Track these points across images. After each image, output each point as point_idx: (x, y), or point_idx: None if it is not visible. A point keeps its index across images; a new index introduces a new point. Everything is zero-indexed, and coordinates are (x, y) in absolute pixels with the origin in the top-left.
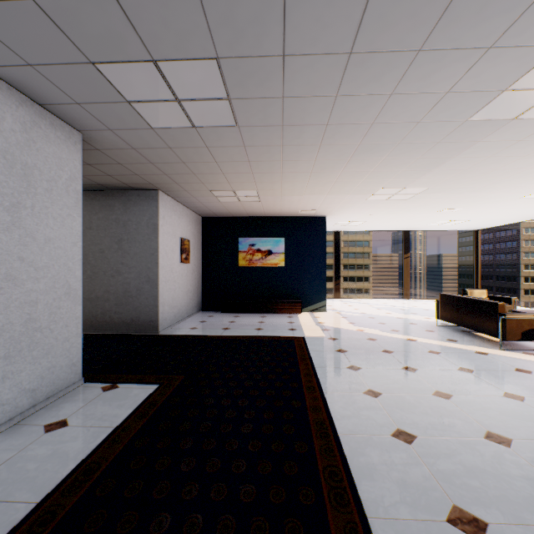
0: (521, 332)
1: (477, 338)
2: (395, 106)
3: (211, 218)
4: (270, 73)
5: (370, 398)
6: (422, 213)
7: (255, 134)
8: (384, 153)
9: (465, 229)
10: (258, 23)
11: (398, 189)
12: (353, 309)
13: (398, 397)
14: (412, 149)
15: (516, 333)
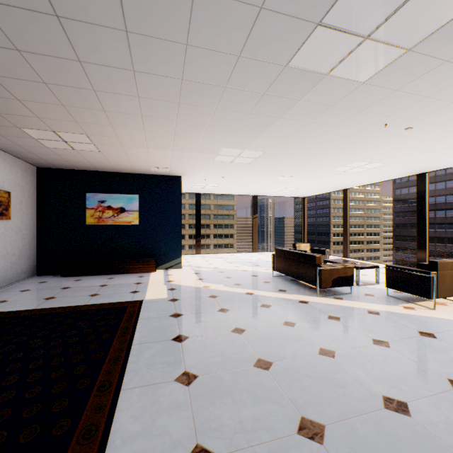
0: (332, 280)
1: (302, 286)
2: (205, 17)
3: (50, 169)
4: None
5: (180, 388)
6: (264, 179)
7: (22, 27)
8: (214, 99)
9: (297, 196)
10: None
11: (239, 151)
12: (208, 264)
13: (215, 379)
14: (241, 100)
15: (328, 281)
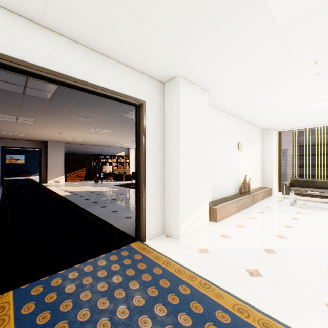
0: None
1: None
2: None
3: None
4: None
5: None
6: None
7: None
8: None
9: None
10: None
11: None
12: None
13: None
14: None
15: None
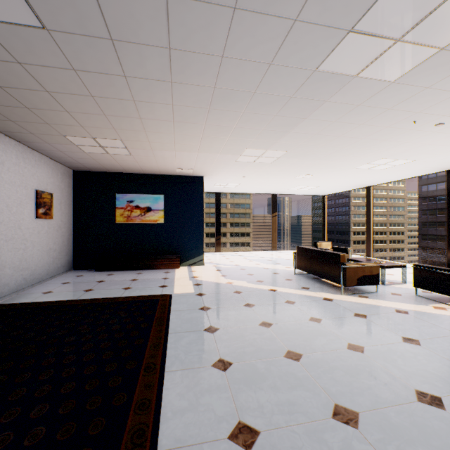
0: (357, 278)
1: (325, 284)
2: (242, 32)
3: (85, 172)
4: None
5: (217, 373)
6: (284, 177)
7: (80, 50)
8: (242, 104)
9: (317, 194)
10: None
11: (262, 151)
12: (229, 261)
13: (249, 366)
14: (269, 103)
15: (353, 279)
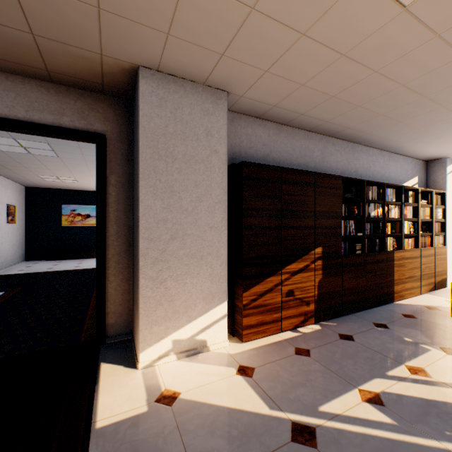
0: None
1: None
2: None
3: (36, 188)
4: (75, 149)
5: None
6: None
7: (70, 160)
8: None
9: None
10: (67, 141)
11: None
12: None
13: None
14: None
15: None
